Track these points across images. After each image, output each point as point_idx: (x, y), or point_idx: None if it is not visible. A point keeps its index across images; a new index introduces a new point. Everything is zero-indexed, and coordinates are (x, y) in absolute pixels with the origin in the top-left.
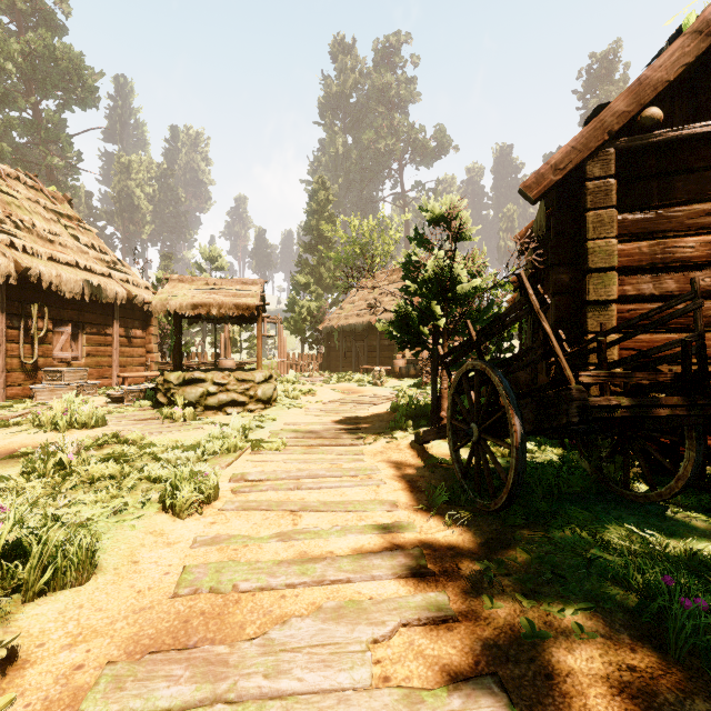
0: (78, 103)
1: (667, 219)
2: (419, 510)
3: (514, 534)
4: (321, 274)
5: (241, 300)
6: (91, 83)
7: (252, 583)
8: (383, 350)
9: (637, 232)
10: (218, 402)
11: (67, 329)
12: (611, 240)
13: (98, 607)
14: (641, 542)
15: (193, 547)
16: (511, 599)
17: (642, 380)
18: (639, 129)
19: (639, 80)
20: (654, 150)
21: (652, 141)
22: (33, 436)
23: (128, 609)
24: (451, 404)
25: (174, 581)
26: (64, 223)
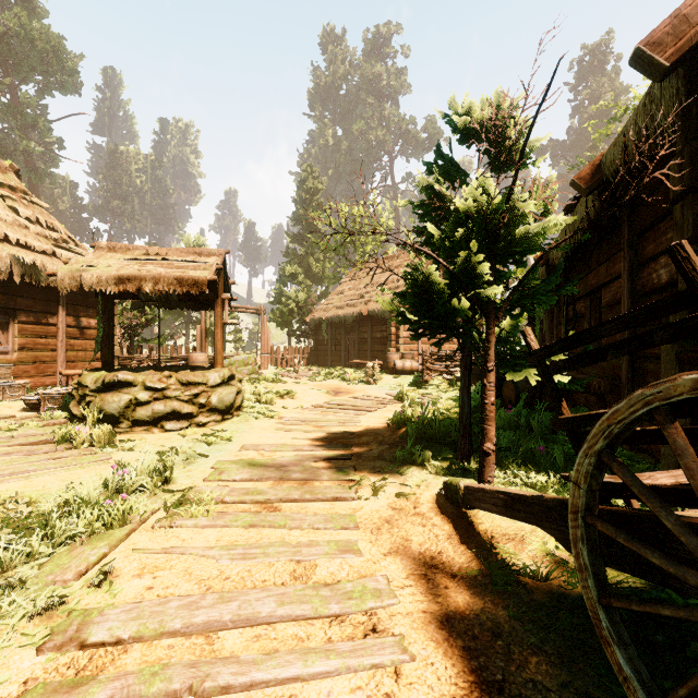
0: (58, 88)
1: None
2: None
3: None
4: (310, 265)
5: (187, 273)
6: (71, 67)
7: None
8: (375, 343)
9: None
10: (151, 415)
11: None
12: None
13: None
14: None
15: None
16: None
17: None
18: None
19: None
20: None
21: None
22: None
23: None
24: (589, 477)
25: None
26: (2, 193)
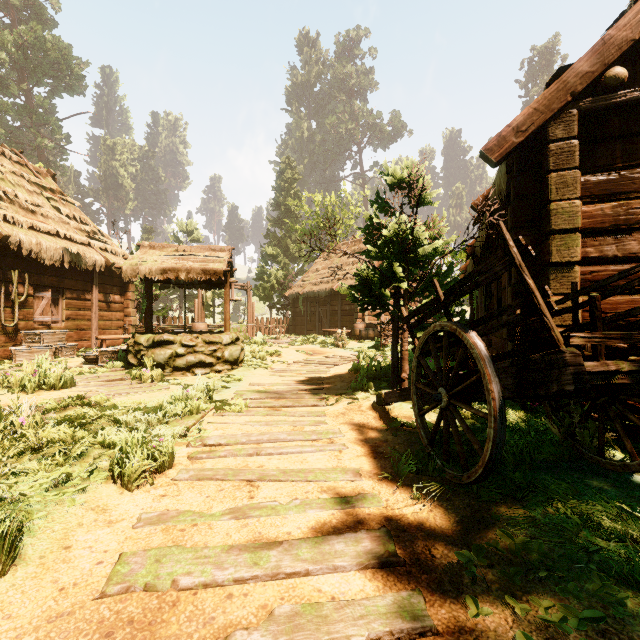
0: (66, 90)
1: (630, 180)
2: (384, 480)
3: (492, 513)
4: (288, 246)
5: (209, 265)
6: (78, 72)
7: (195, 578)
8: (344, 314)
9: (599, 194)
10: (186, 363)
11: (47, 294)
12: (575, 201)
13: (7, 612)
14: (634, 522)
15: (136, 526)
16: (499, 601)
17: (639, 342)
18: (602, 89)
19: (603, 40)
20: (617, 111)
21: (616, 101)
22: (0, 397)
23: (42, 615)
24: (416, 367)
25: (106, 574)
26: (47, 196)
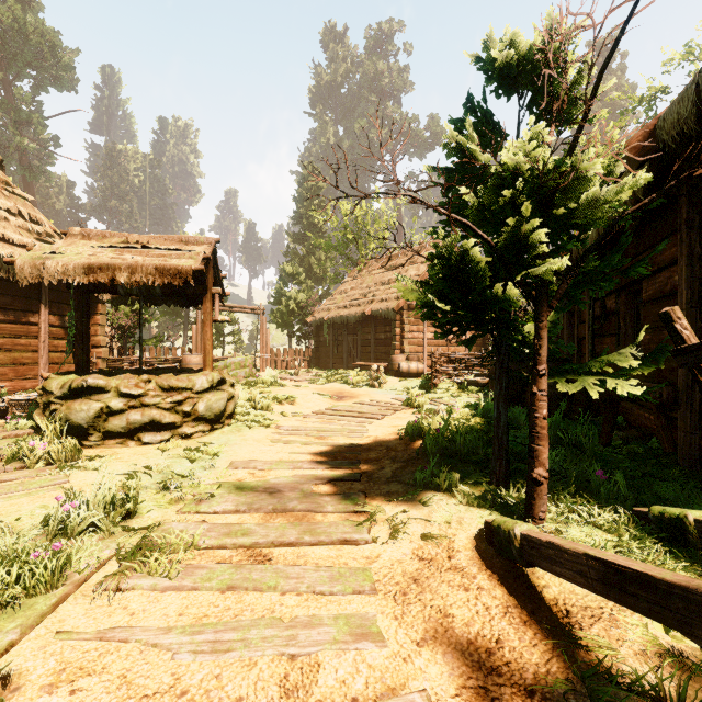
0: (53, 84)
1: None
2: None
3: None
4: (311, 265)
5: (169, 261)
6: (67, 62)
7: None
8: (379, 344)
9: None
10: (126, 425)
11: None
12: None
13: None
14: None
15: None
16: None
17: None
18: None
19: None
20: None
21: None
22: None
23: None
24: None
25: None
26: None
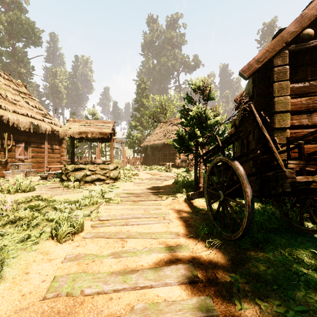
0: (32, 44)
1: (315, 86)
2: (191, 238)
3: (247, 255)
4: (142, 121)
5: (102, 130)
6: (38, 35)
7: (93, 289)
8: (170, 155)
9: (299, 93)
10: (91, 179)
11: (22, 145)
12: (287, 97)
13: None
14: None
15: (63, 262)
16: (252, 302)
17: None
18: (301, 40)
19: (301, 15)
20: (308, 51)
21: (308, 46)
22: None
23: (12, 309)
24: (207, 180)
25: (47, 287)
26: (22, 96)
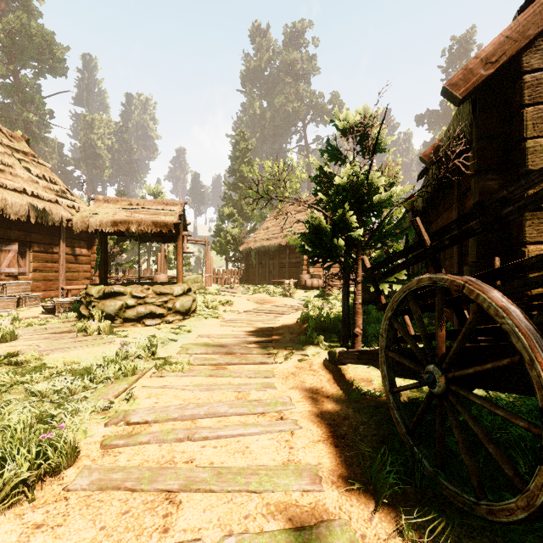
0: (49, 72)
1: None
2: (352, 489)
3: None
4: (242, 207)
5: (160, 218)
6: (60, 56)
7: None
8: (291, 267)
9: None
10: (136, 314)
11: (13, 247)
12: None
13: None
14: None
15: None
16: None
17: None
18: None
19: None
20: None
21: None
22: None
23: None
24: (386, 331)
25: None
26: (18, 157)
